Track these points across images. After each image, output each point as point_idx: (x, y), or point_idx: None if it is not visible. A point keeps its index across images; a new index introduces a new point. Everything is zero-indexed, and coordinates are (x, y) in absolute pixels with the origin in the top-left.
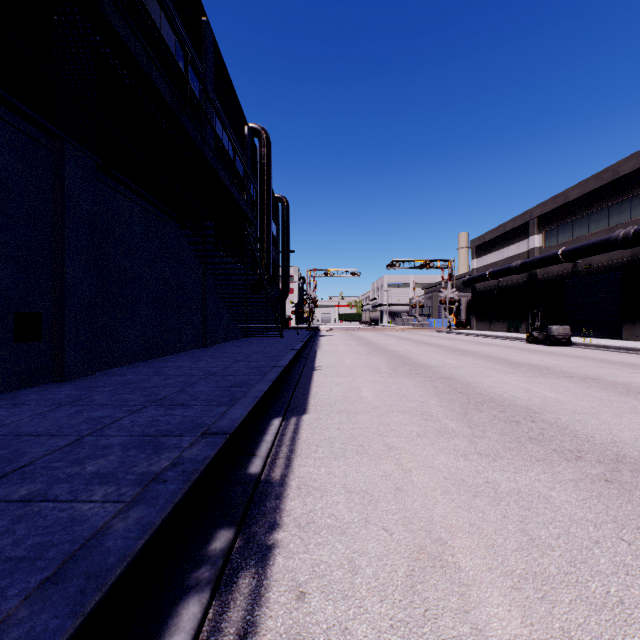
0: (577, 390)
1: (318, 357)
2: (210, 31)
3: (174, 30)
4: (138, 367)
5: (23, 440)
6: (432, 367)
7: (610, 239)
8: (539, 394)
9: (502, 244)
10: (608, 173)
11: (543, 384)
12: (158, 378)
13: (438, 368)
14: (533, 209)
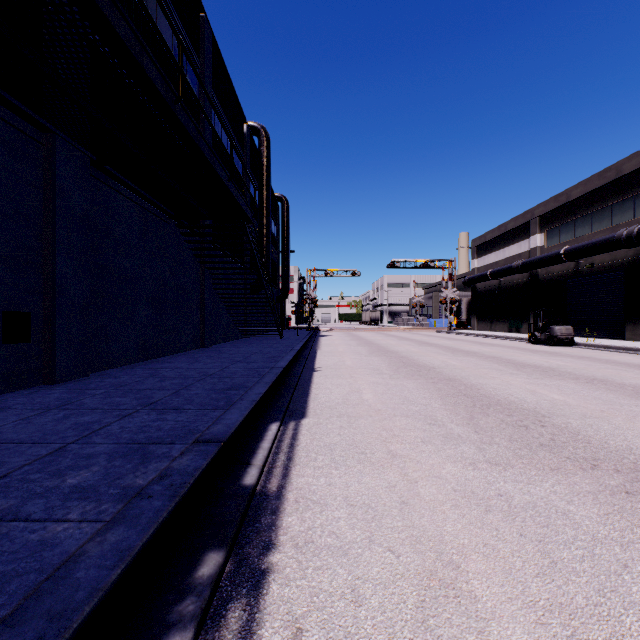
0: (585, 392)
1: (318, 358)
2: (208, 27)
3: (167, 17)
4: (133, 368)
5: (3, 448)
6: (434, 368)
7: (613, 238)
8: (546, 397)
9: (503, 244)
10: (611, 171)
11: (549, 386)
12: (153, 380)
13: (440, 369)
14: (535, 208)
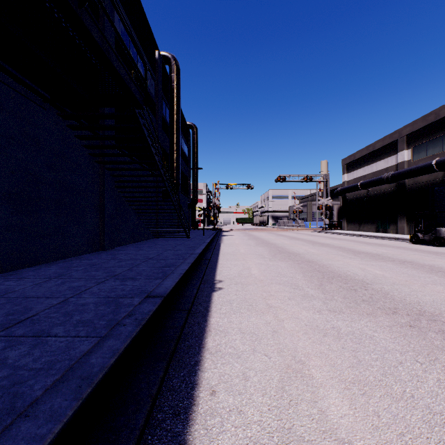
0: None
1: (220, 263)
2: None
3: None
4: None
5: None
6: (367, 283)
7: None
8: None
9: (371, 160)
10: None
11: None
12: None
13: (378, 285)
14: (402, 129)
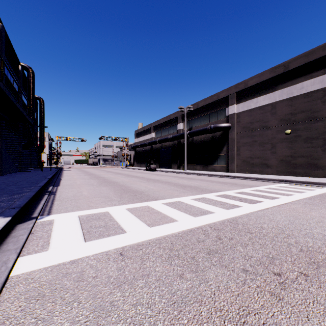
0: (134, 179)
1: (62, 177)
2: (4, 29)
3: (17, 84)
4: None
5: None
6: (104, 177)
7: (167, 138)
8: (124, 180)
9: (144, 134)
10: (168, 117)
11: (128, 179)
12: None
13: (105, 177)
14: (152, 123)
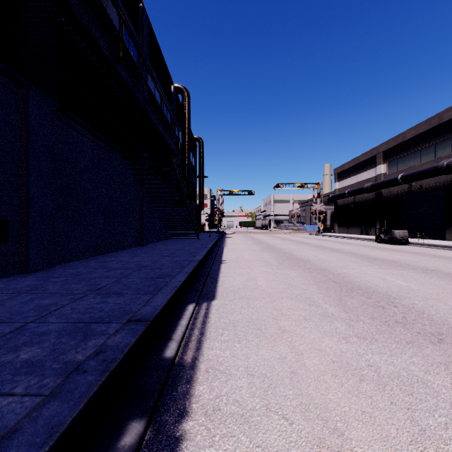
0: (422, 279)
1: (224, 253)
2: (145, 14)
3: None
4: (88, 261)
5: None
6: (309, 261)
7: (437, 167)
8: (394, 283)
9: (357, 171)
10: (435, 119)
11: (395, 274)
12: (102, 270)
13: (314, 262)
14: (379, 146)
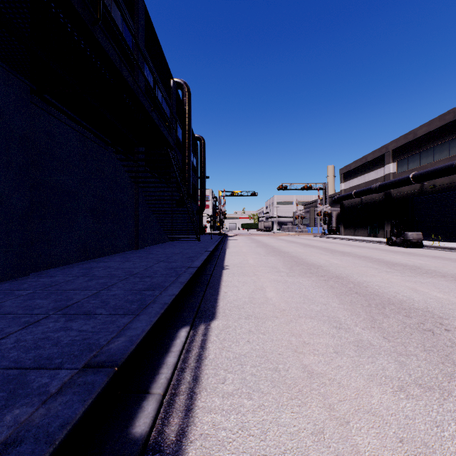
0: None
1: (227, 257)
2: None
3: None
4: (72, 268)
5: None
6: (321, 266)
7: (452, 165)
8: (429, 295)
9: (364, 171)
10: (449, 115)
11: (425, 284)
12: (82, 279)
13: (327, 267)
14: (388, 144)
